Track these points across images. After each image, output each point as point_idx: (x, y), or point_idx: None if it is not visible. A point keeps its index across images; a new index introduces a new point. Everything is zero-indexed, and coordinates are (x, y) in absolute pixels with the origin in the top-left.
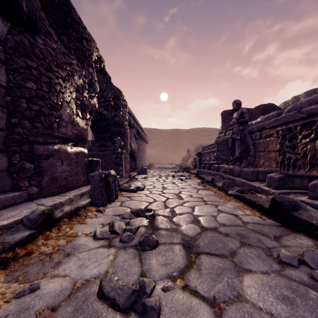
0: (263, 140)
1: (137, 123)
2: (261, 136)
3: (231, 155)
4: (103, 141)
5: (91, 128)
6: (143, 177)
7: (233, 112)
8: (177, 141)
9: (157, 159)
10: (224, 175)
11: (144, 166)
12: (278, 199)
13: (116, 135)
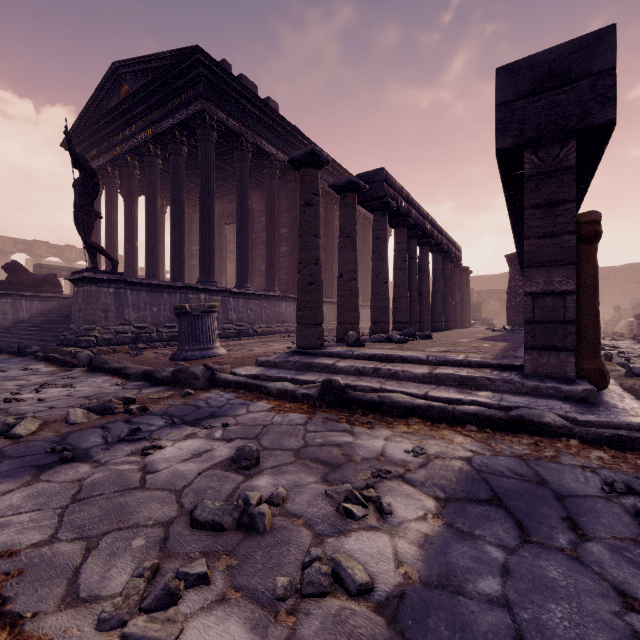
0: None
1: None
2: None
3: None
4: None
5: None
6: None
7: None
8: None
9: None
10: None
11: None
12: None
13: None
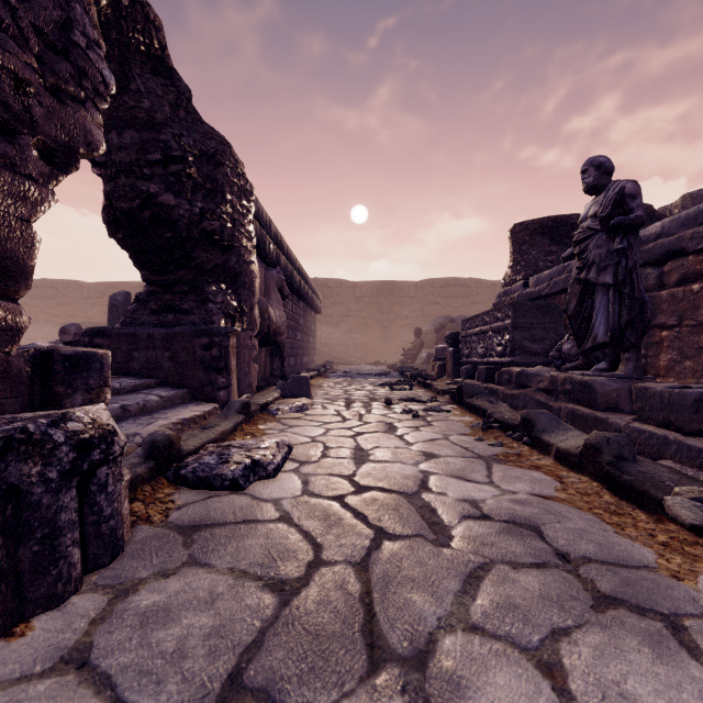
0: (671, 291)
1: (288, 257)
2: (663, 281)
3: (575, 337)
4: (171, 296)
5: (129, 254)
6: (295, 406)
7: (546, 226)
8: (390, 309)
9: (343, 353)
10: (551, 402)
11: (309, 369)
12: None
13: (213, 279)
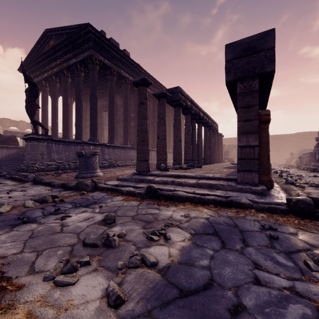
0: None
1: None
2: None
3: (315, 159)
4: None
5: None
6: None
7: None
8: (279, 145)
9: None
10: (311, 167)
11: None
12: (313, 168)
13: None
